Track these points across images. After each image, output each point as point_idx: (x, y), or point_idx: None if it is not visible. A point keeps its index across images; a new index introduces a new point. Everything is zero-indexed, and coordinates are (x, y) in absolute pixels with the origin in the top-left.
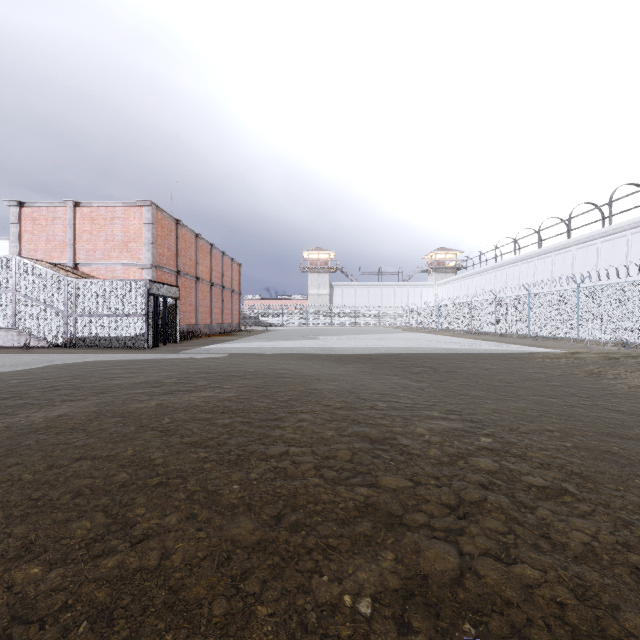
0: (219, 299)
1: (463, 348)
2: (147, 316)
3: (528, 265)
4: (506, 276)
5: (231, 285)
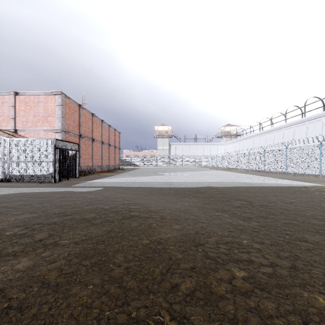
0: (107, 151)
1: (256, 182)
2: (54, 162)
3: (279, 132)
4: (266, 139)
5: (114, 144)
